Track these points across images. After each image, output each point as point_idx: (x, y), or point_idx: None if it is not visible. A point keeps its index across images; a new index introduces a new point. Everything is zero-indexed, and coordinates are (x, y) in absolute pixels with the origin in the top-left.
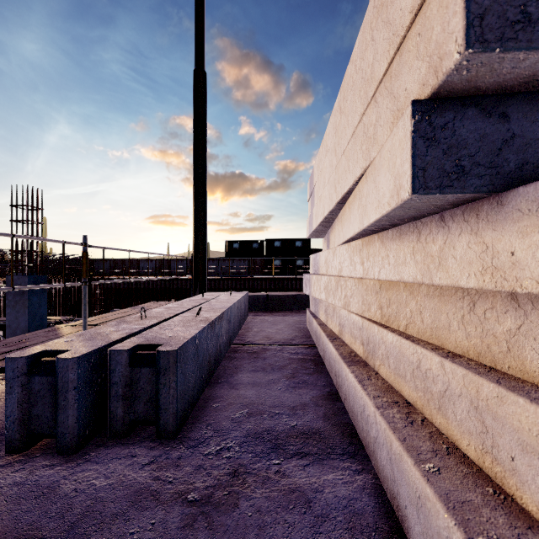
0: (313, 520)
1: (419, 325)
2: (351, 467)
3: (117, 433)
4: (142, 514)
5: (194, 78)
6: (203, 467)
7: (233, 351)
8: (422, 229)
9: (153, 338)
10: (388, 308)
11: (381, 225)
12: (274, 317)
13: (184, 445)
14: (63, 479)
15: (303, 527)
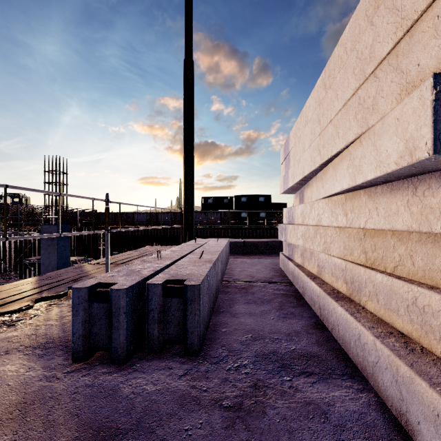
0: (333, 428)
1: (410, 267)
2: (353, 386)
3: (153, 349)
4: (190, 415)
5: (185, 66)
6: (228, 380)
7: (225, 287)
8: (419, 185)
9: (176, 274)
10: (373, 253)
11: (374, 182)
12: (251, 260)
13: (207, 361)
14: (121, 384)
15: (326, 434)
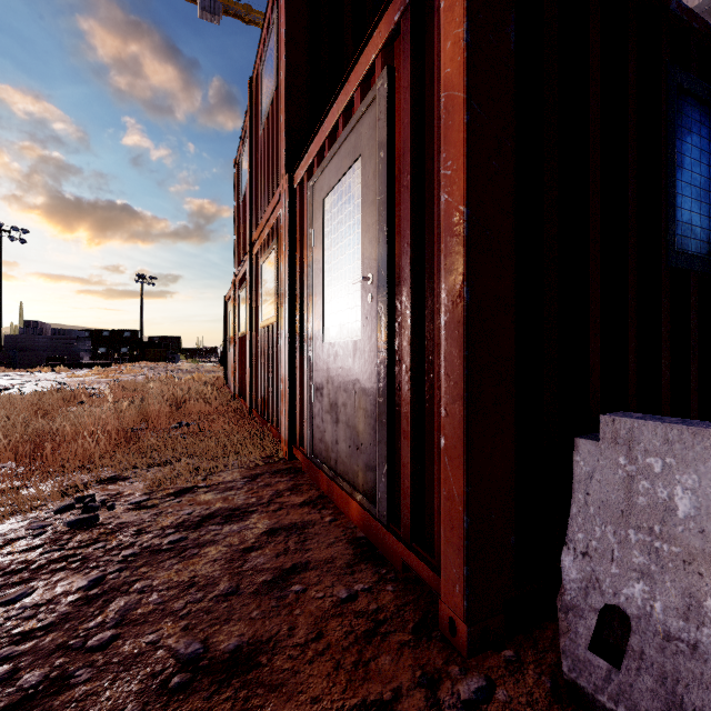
0: None
1: None
2: None
3: None
4: None
5: None
6: None
7: None
8: None
9: None
10: None
11: None
12: None
13: None
14: None
15: None
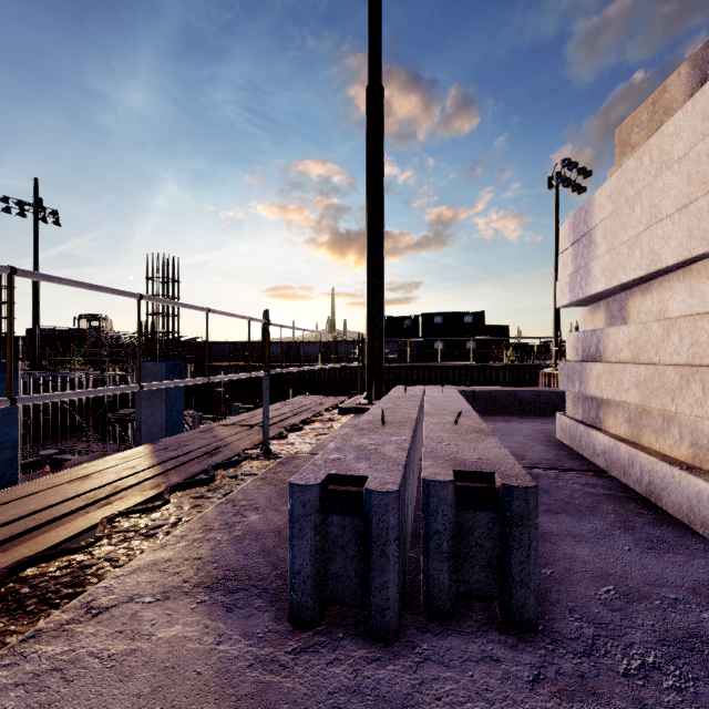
0: None
1: None
2: None
3: (439, 611)
4: None
5: (369, 97)
6: (647, 705)
7: None
8: None
9: (457, 460)
10: None
11: None
12: (495, 424)
13: (564, 647)
14: (416, 693)
15: None
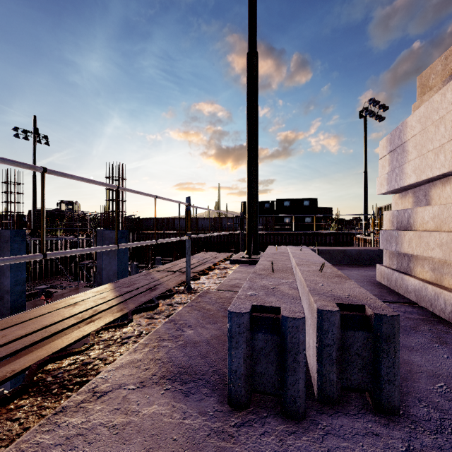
0: None
1: None
2: None
3: (330, 399)
4: None
5: (249, 59)
6: None
7: None
8: None
9: (334, 296)
10: None
11: None
12: None
13: (421, 426)
14: None
15: None
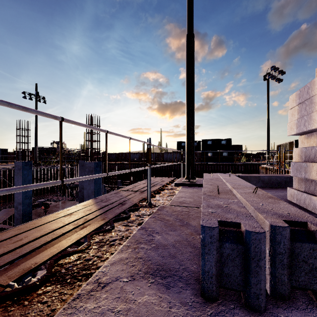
0: None
1: None
2: None
3: (282, 295)
4: None
5: (187, 39)
6: None
7: None
8: None
9: (278, 214)
10: None
11: None
12: None
13: None
14: None
15: None
